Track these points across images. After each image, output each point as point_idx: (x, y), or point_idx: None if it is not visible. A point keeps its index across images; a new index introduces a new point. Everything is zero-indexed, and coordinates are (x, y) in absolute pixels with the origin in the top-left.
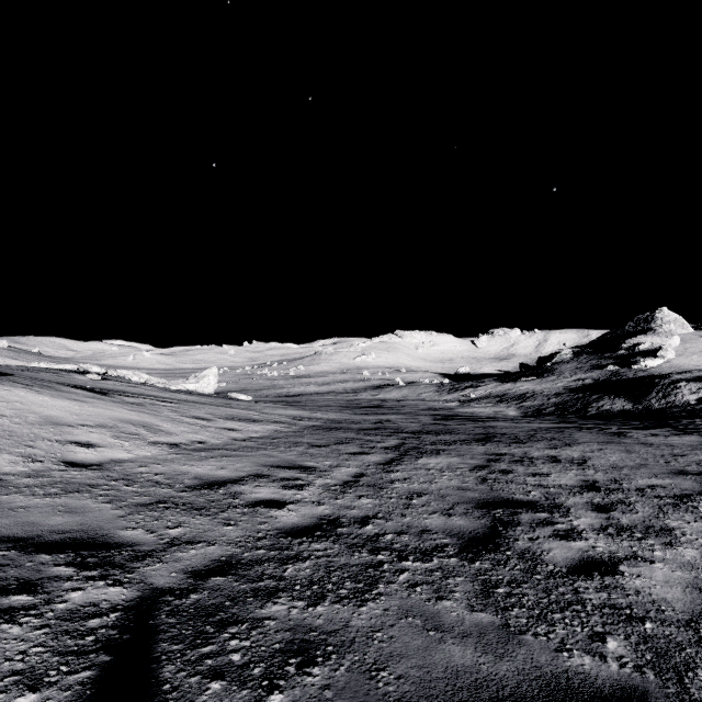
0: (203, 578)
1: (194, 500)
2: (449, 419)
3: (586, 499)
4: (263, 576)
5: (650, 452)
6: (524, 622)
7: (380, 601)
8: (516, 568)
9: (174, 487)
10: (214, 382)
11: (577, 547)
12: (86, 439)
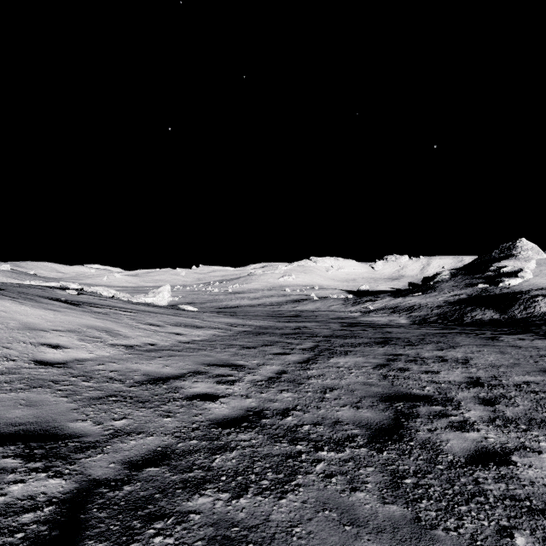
0: (138, 469)
1: (140, 394)
2: (353, 326)
3: (473, 394)
4: (193, 466)
5: (521, 353)
6: (434, 515)
7: (298, 493)
8: (419, 458)
9: (125, 382)
10: (168, 296)
11: (471, 438)
12: (56, 341)
